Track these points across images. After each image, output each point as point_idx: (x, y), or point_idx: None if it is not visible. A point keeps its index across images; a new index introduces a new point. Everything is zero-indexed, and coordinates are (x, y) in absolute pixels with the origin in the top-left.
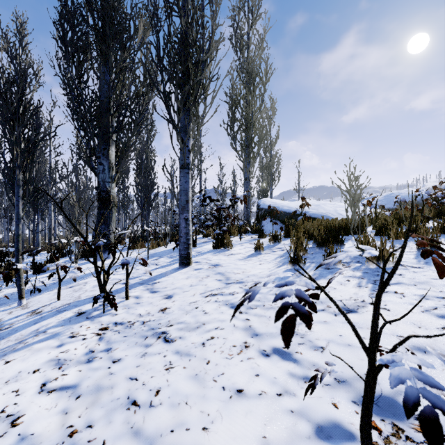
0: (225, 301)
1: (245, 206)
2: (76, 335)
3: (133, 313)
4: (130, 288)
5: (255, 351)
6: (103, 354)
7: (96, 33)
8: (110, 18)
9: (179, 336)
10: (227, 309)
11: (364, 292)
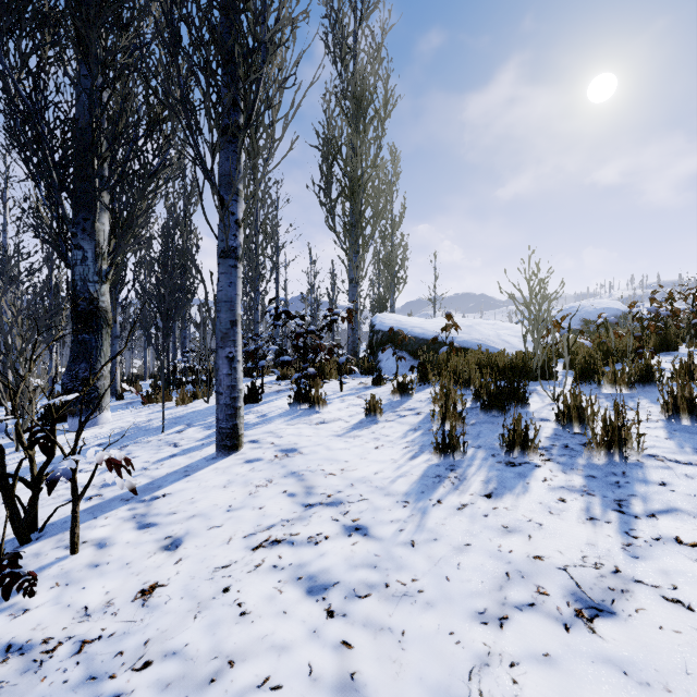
0: (296, 567)
1: (349, 328)
2: None
3: (71, 603)
4: (96, 515)
5: None
6: None
7: None
8: None
9: None
10: (299, 597)
11: (609, 539)
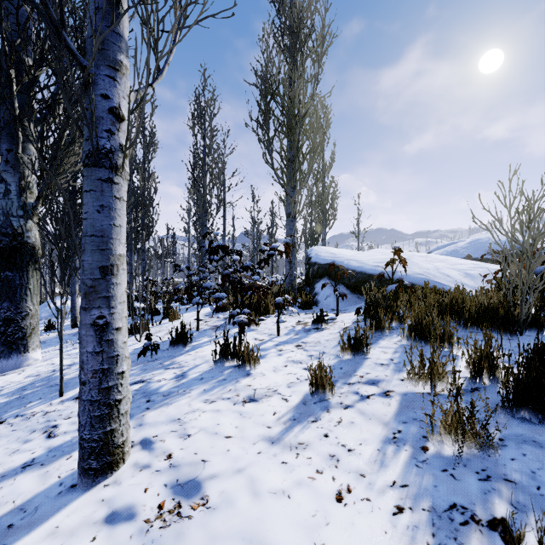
0: None
1: (287, 261)
2: None
3: None
4: None
5: None
6: None
7: None
8: None
9: None
10: None
11: None
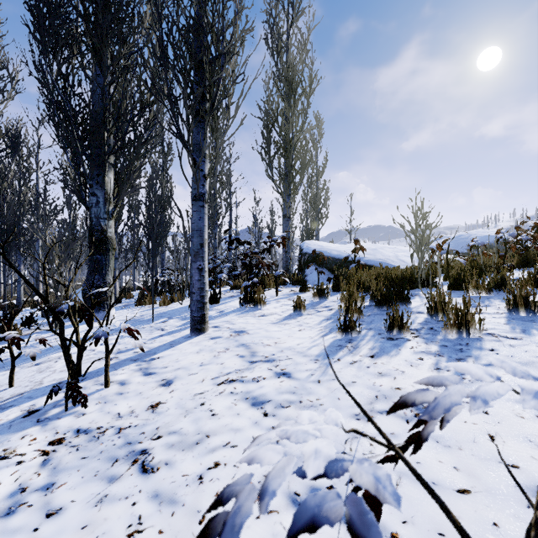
0: (245, 393)
1: (283, 251)
2: (9, 455)
3: (110, 411)
4: (116, 368)
5: (282, 495)
6: (36, 497)
7: (86, 21)
8: (107, 4)
9: (166, 461)
10: (247, 407)
11: None
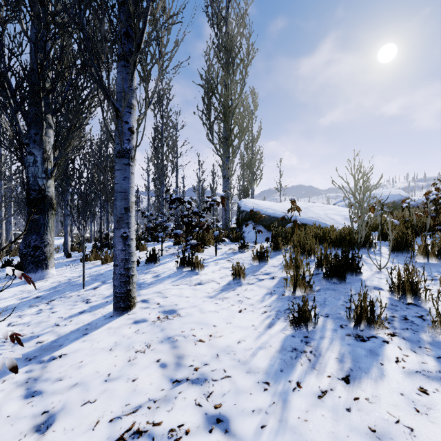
0: None
1: (223, 209)
2: None
3: None
4: None
5: None
6: None
7: None
8: None
9: None
10: None
11: None
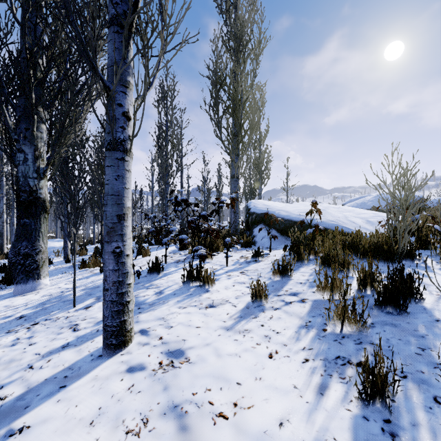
0: None
1: (232, 211)
2: None
3: None
4: None
5: None
6: None
7: None
8: None
9: None
10: None
11: None
